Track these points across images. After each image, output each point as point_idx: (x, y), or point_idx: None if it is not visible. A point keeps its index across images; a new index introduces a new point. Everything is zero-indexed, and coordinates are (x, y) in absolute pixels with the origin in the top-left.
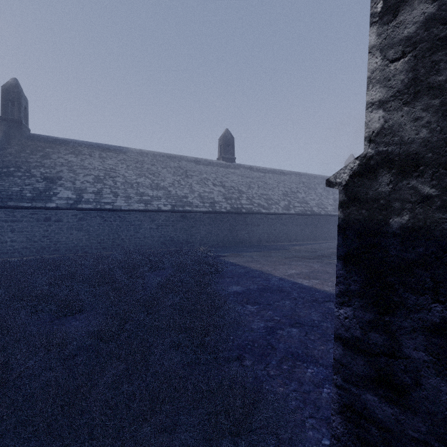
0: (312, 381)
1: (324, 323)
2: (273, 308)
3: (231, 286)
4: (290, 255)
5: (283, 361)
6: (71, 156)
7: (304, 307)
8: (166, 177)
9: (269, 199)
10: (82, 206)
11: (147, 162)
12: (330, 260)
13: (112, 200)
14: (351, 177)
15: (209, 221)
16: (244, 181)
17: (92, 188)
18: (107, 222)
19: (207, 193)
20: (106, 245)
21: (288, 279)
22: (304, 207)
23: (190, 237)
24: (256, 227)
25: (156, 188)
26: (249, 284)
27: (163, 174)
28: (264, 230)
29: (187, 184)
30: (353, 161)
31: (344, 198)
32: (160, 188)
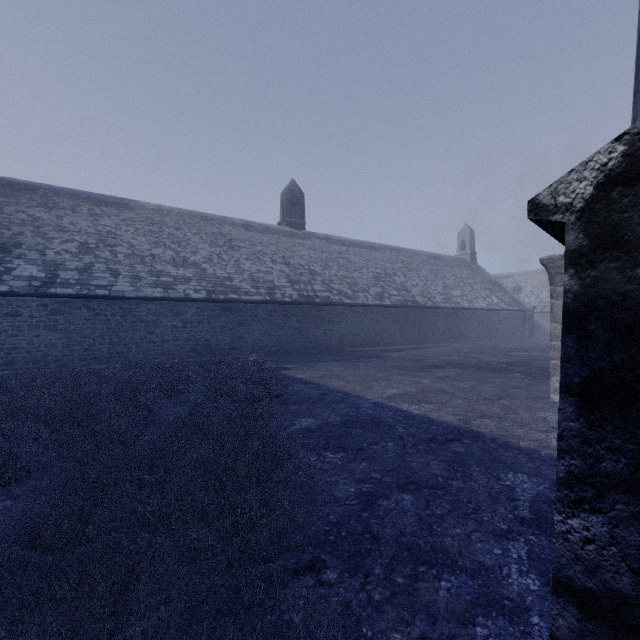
0: (452, 611)
1: (453, 480)
2: (368, 456)
3: (299, 418)
4: (386, 366)
5: (394, 566)
6: (40, 210)
7: (417, 453)
8: (199, 248)
9: (354, 284)
10: (55, 290)
11: (168, 224)
12: (443, 372)
13: (109, 282)
14: (602, 187)
15: (265, 316)
16: (319, 257)
17: (75, 263)
18: (99, 317)
19: (262, 274)
20: (98, 354)
21: (388, 404)
22: (404, 295)
23: (236, 340)
24: (336, 324)
25: (182, 265)
26: (328, 414)
27: (195, 243)
28: (347, 330)
29: (232, 260)
30: (606, 148)
31: (582, 242)
32: (189, 265)
